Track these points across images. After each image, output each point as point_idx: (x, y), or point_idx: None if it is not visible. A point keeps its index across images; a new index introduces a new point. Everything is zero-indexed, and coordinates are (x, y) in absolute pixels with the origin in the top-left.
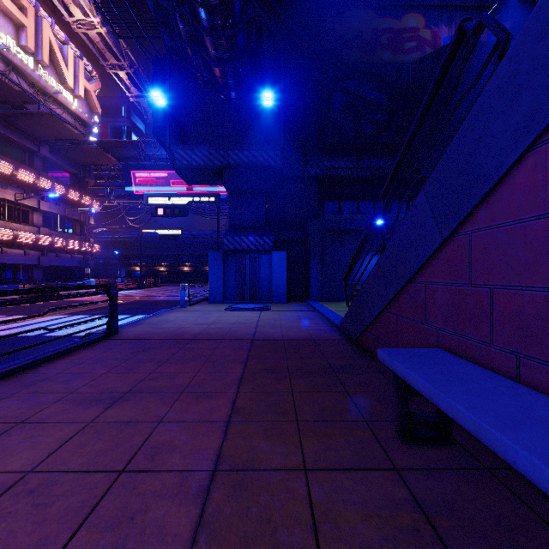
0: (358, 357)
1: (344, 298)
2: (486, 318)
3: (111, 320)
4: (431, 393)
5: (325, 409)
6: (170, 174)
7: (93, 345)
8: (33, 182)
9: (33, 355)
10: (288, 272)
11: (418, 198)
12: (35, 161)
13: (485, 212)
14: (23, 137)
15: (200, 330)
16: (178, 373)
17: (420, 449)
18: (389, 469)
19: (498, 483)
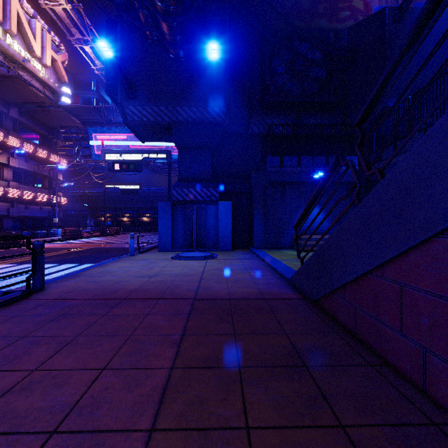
0: (327, 330)
1: (285, 245)
2: None
3: (32, 276)
4: None
5: None
6: (130, 137)
7: None
8: (2, 140)
9: None
10: (233, 221)
11: None
12: (5, 122)
13: None
14: None
15: (138, 285)
16: (75, 371)
17: None
18: None
19: None
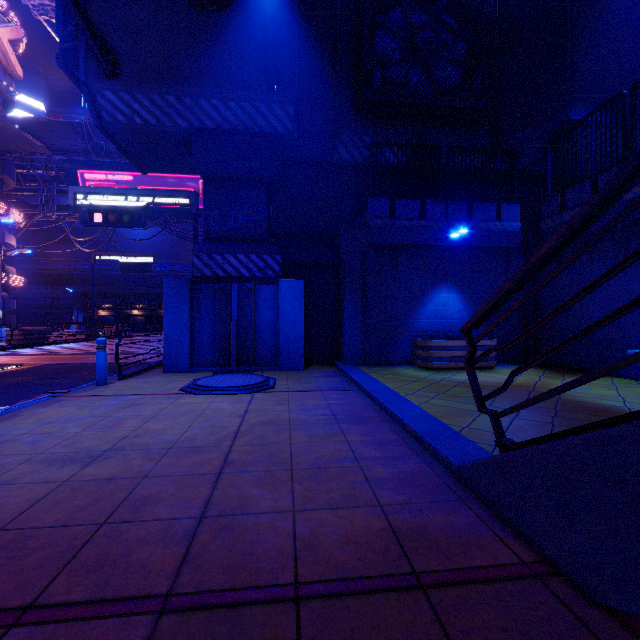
0: None
1: (400, 359)
2: None
3: None
4: None
5: None
6: (137, 177)
7: None
8: None
9: None
10: (306, 316)
11: None
12: None
13: None
14: None
15: (16, 508)
16: None
17: None
18: None
19: None
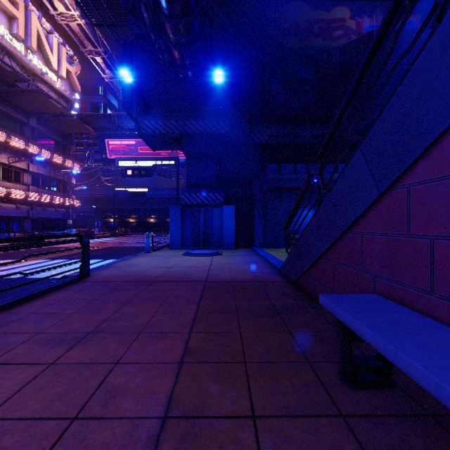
0: (297, 298)
1: (283, 244)
2: (426, 267)
3: (83, 264)
4: (380, 344)
5: (271, 350)
6: (138, 142)
7: (67, 286)
8: (24, 148)
9: (12, 296)
10: (236, 223)
11: (354, 156)
12: (25, 131)
13: (424, 166)
14: (15, 111)
15: (160, 273)
16: (138, 313)
17: (363, 393)
18: (335, 416)
19: (445, 432)
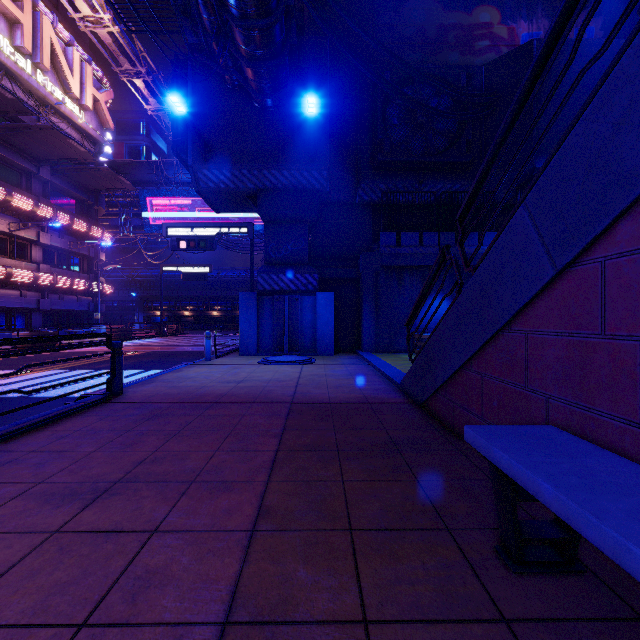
0: (427, 427)
1: (403, 348)
2: (633, 386)
3: (113, 378)
4: (568, 511)
5: (390, 509)
6: (195, 201)
7: (87, 410)
8: (31, 209)
9: (6, 425)
10: (336, 317)
11: (515, 216)
12: (34, 185)
13: (630, 228)
14: (19, 156)
15: (226, 390)
16: (191, 452)
17: (536, 582)
18: (494, 620)
19: None
